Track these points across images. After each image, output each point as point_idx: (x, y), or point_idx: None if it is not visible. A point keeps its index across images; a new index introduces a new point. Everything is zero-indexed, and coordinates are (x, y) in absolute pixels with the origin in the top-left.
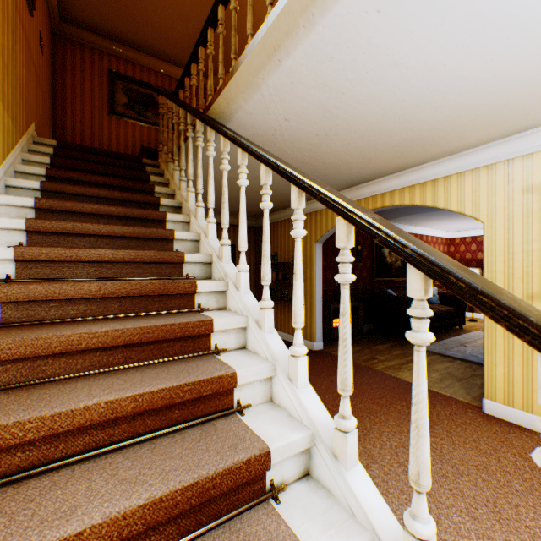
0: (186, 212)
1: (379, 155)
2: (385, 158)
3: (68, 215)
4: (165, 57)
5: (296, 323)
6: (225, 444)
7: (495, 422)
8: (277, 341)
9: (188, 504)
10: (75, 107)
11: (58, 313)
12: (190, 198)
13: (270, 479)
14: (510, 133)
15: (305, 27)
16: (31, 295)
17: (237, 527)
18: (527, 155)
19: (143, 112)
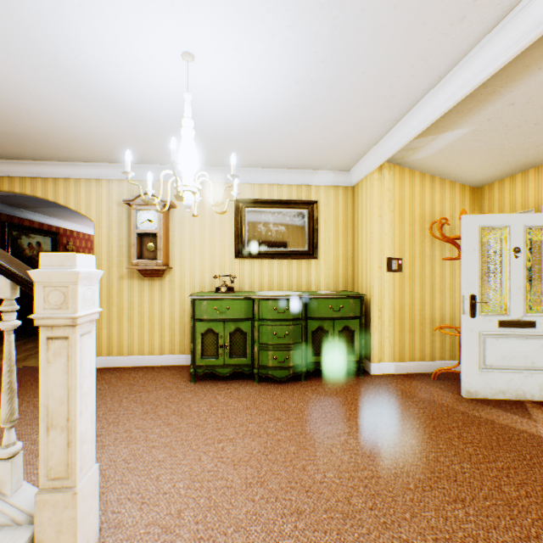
0: None
1: None
2: None
3: None
4: None
5: None
6: None
7: (101, 370)
8: None
9: None
10: None
11: None
12: None
13: None
14: (109, 162)
15: None
16: None
17: None
18: (121, 180)
19: None
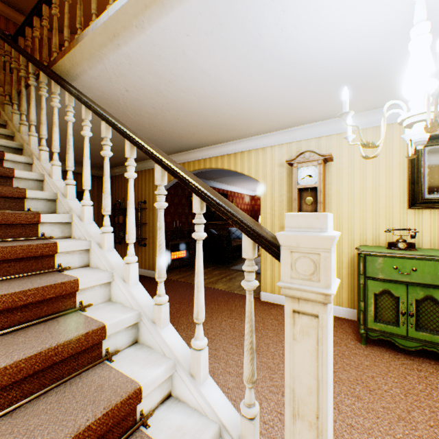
0: (28, 154)
1: (200, 130)
2: (204, 133)
3: None
4: None
5: (129, 239)
6: (67, 328)
7: (266, 304)
8: (116, 257)
9: (33, 369)
10: None
11: None
12: (33, 141)
13: (106, 348)
14: (273, 130)
15: (138, 28)
16: None
17: (77, 381)
18: (281, 145)
19: None
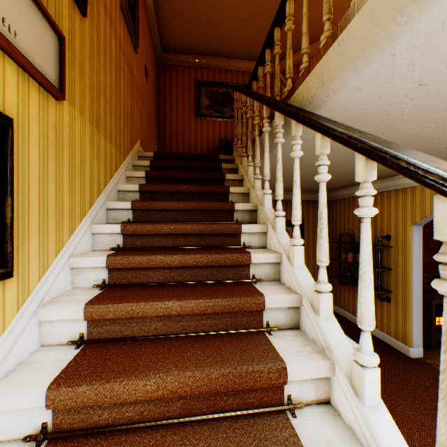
0: (261, 217)
1: None
2: None
3: (148, 237)
4: (238, 56)
5: None
6: None
7: None
8: None
9: None
10: (171, 117)
11: (111, 415)
12: (266, 201)
13: None
14: None
15: None
16: (79, 400)
17: None
18: None
19: (220, 109)
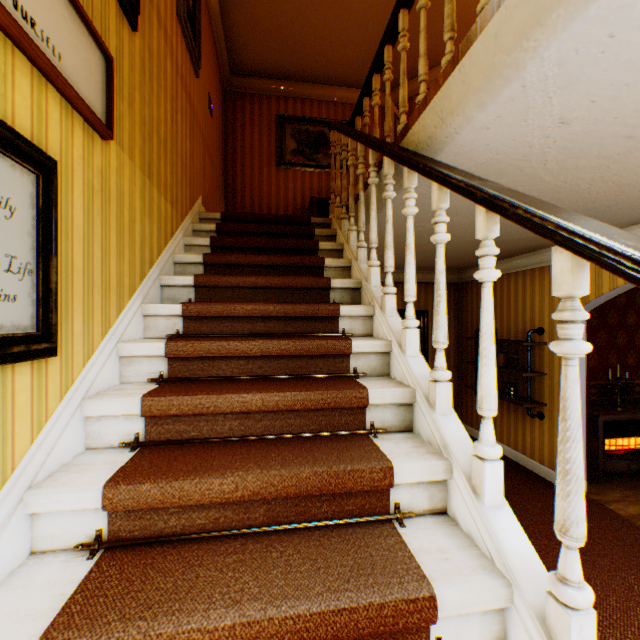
0: (366, 297)
1: None
2: None
3: (218, 321)
4: (337, 81)
5: None
6: None
7: None
8: None
9: None
10: (244, 166)
11: (180, 522)
12: (372, 275)
13: None
14: None
15: None
16: (142, 500)
17: None
18: None
19: (312, 156)
